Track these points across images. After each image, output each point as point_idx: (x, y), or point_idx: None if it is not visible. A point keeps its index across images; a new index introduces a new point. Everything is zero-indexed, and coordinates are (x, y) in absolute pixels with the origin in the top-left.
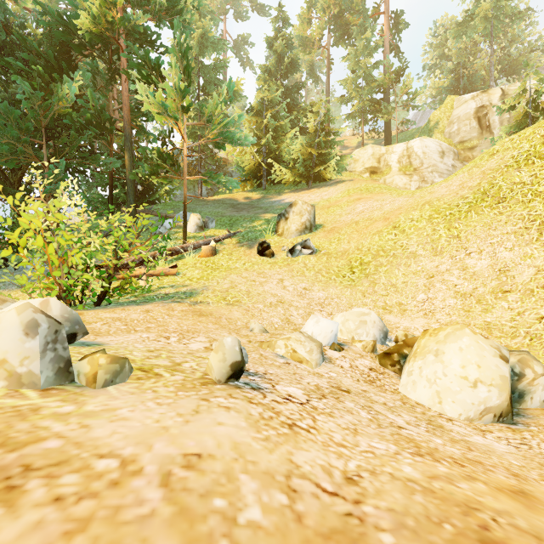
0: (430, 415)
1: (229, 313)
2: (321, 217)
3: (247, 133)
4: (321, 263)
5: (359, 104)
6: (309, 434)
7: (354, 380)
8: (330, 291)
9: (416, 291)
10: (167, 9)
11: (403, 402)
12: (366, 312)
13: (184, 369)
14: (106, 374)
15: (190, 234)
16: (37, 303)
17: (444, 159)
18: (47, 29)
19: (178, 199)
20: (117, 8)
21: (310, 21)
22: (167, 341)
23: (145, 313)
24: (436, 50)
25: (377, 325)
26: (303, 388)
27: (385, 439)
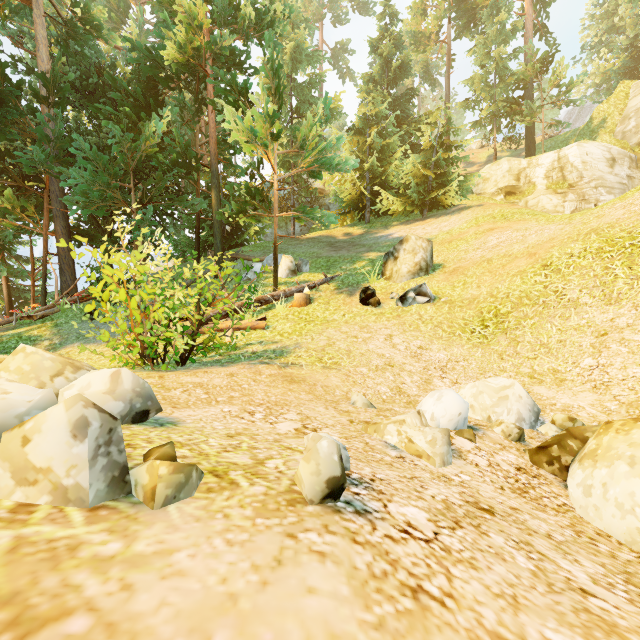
0: (624, 559)
1: (325, 379)
2: (440, 254)
3: (347, 156)
4: (441, 315)
5: (491, 108)
6: (445, 611)
7: (497, 487)
8: (454, 352)
9: (578, 354)
10: (255, 24)
11: (576, 531)
12: (508, 384)
13: (267, 472)
14: (167, 488)
15: (282, 279)
16: (108, 375)
17: (614, 168)
18: (135, 65)
19: (268, 238)
20: (204, 32)
21: (425, 12)
22: (252, 418)
23: (229, 377)
24: (601, 23)
25: (524, 402)
26: (426, 507)
27: (566, 621)
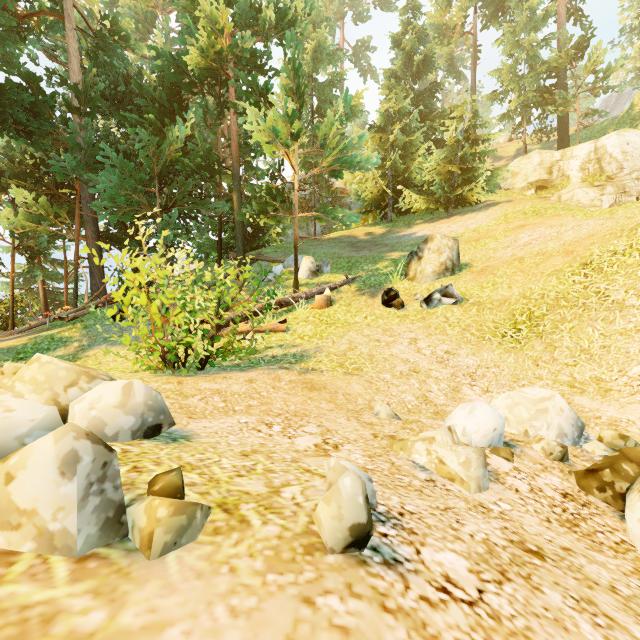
0: None
1: (346, 386)
2: (467, 253)
3: (369, 154)
4: (469, 317)
5: (520, 99)
6: None
7: (542, 519)
8: (483, 357)
9: (625, 362)
10: (276, 25)
11: None
12: (547, 395)
13: (282, 504)
14: (167, 533)
15: (302, 280)
16: (120, 387)
17: None
18: (160, 73)
19: (289, 239)
20: (226, 36)
21: (449, 3)
22: (269, 431)
23: (248, 383)
24: None
25: (566, 415)
26: (465, 551)
27: None
